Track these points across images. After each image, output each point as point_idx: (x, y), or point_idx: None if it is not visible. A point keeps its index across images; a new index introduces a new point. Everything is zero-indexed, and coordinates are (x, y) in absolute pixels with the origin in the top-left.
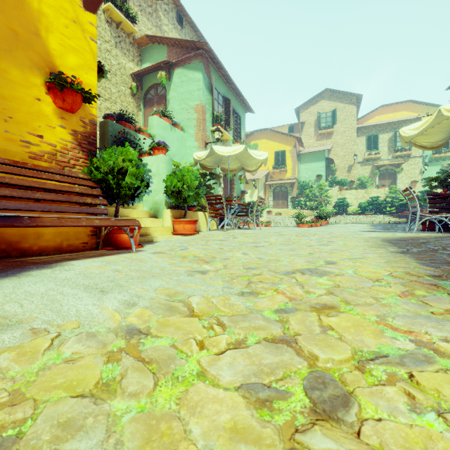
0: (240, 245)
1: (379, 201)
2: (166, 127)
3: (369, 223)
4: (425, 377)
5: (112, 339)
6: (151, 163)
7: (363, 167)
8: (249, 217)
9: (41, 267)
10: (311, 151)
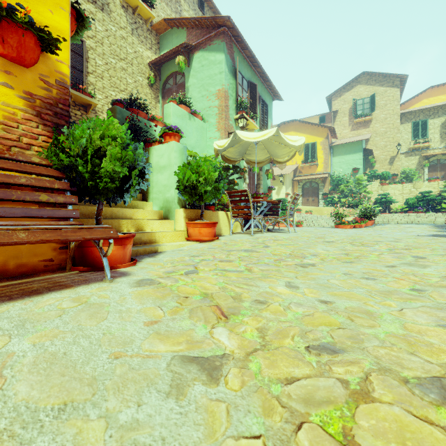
0: (276, 260)
1: (431, 196)
2: (184, 116)
3: (429, 223)
4: None
5: None
6: (161, 153)
7: (408, 158)
8: (282, 217)
9: None
10: (346, 142)
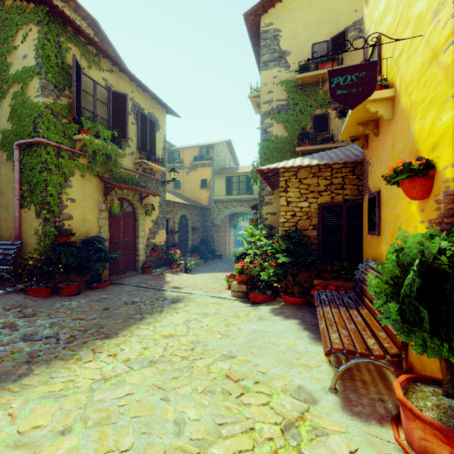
0: None
1: None
2: None
3: None
4: (167, 323)
5: (233, 323)
6: None
7: None
8: None
9: (319, 339)
10: None
